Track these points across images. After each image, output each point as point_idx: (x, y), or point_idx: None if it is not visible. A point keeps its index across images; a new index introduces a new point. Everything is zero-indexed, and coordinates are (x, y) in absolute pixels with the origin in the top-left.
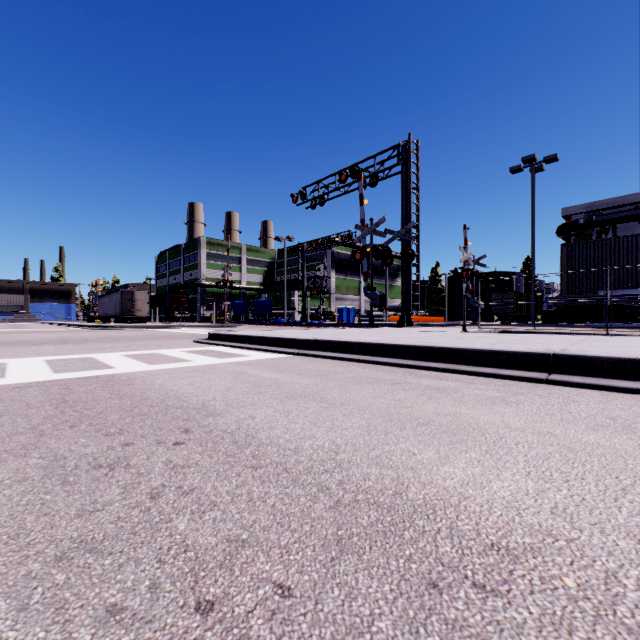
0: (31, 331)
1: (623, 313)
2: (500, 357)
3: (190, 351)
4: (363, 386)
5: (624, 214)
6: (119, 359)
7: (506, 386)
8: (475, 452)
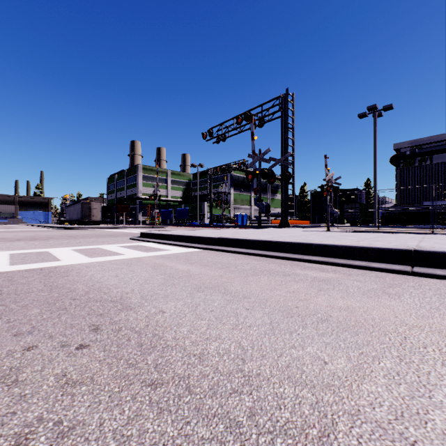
0: (15, 231)
1: (441, 218)
2: (368, 252)
3: (125, 246)
4: (260, 277)
5: (438, 148)
6: (68, 253)
7: (379, 277)
8: (388, 359)
